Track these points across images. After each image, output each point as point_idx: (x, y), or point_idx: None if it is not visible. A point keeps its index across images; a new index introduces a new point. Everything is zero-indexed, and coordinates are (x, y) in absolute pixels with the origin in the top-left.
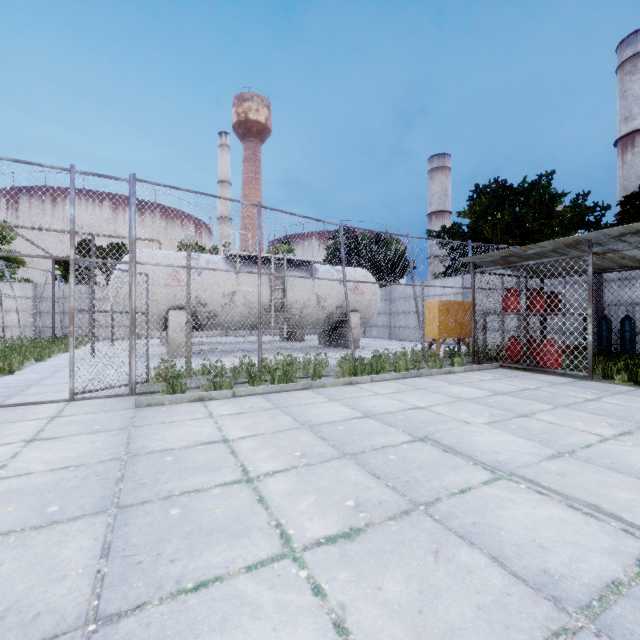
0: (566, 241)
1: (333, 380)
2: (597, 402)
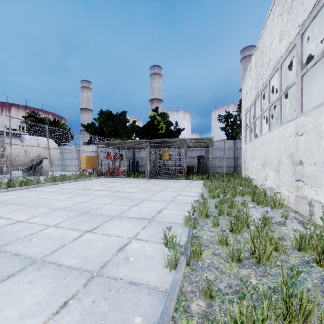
0: (121, 141)
1: (48, 183)
2: (123, 181)
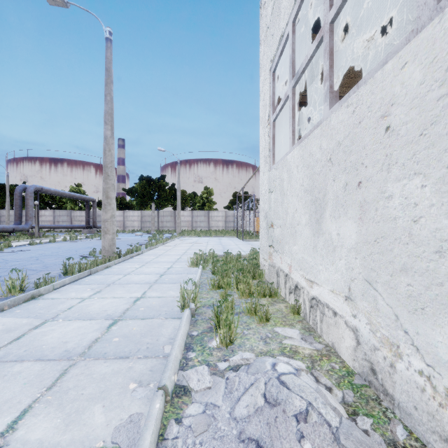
0: None
1: None
2: None
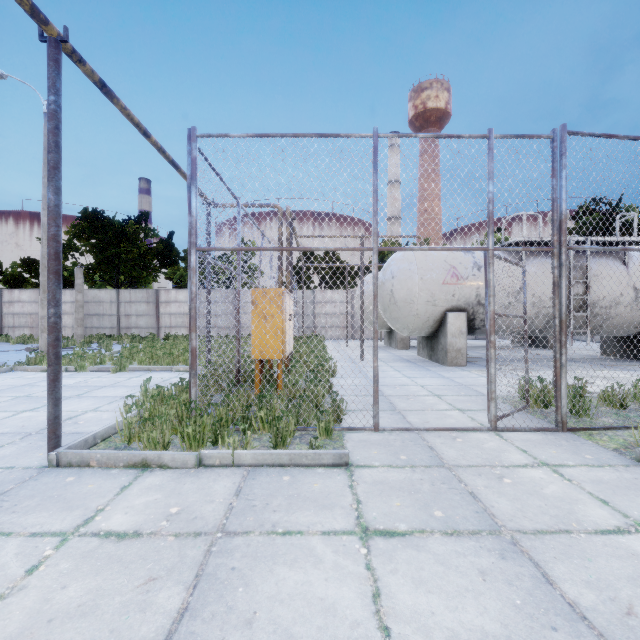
0: None
1: None
2: None
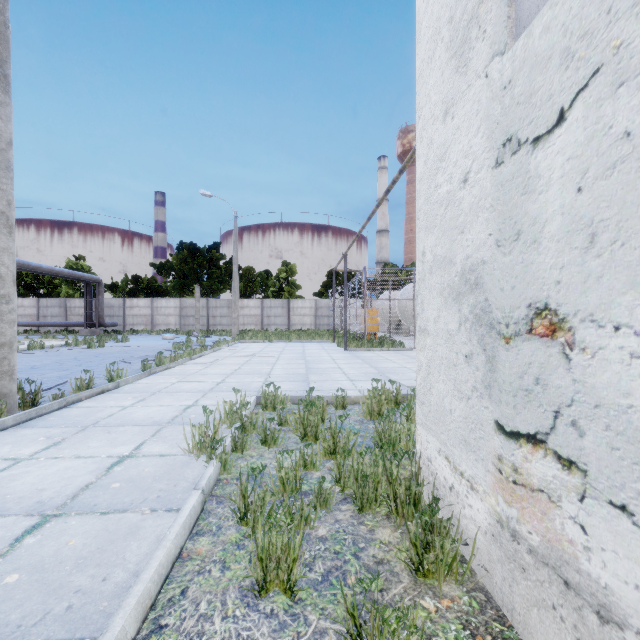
0: None
1: None
2: None
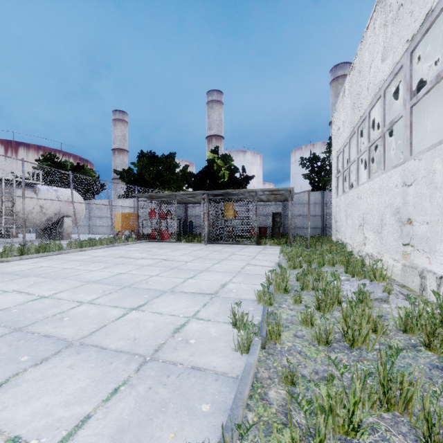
0: (169, 193)
1: (73, 250)
2: (172, 247)
